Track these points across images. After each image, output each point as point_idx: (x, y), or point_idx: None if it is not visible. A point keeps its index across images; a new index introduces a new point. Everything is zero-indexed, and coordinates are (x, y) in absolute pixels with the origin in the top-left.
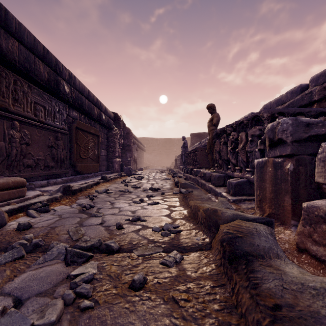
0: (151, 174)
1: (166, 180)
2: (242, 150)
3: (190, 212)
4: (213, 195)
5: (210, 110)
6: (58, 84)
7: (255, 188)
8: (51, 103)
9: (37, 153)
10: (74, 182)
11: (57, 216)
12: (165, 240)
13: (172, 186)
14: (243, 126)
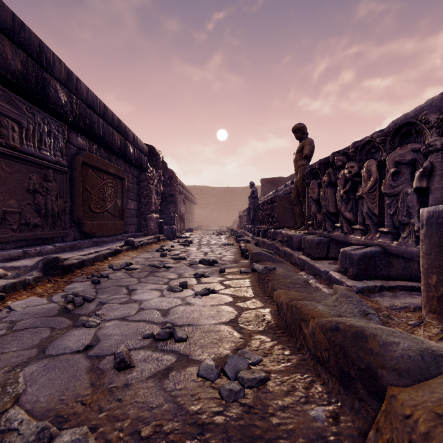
0: (204, 238)
1: (227, 246)
2: (370, 192)
3: (278, 314)
4: (310, 275)
5: (298, 134)
6: (46, 85)
7: (423, 269)
8: (33, 117)
9: (5, 202)
10: (77, 251)
11: (6, 325)
12: (230, 416)
13: (237, 257)
14: (369, 149)
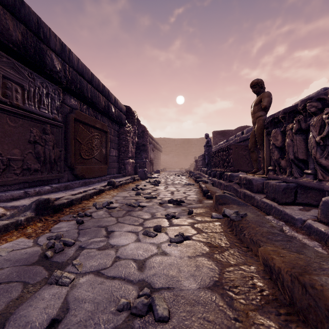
0: (168, 178)
1: (189, 186)
2: None
3: (269, 278)
4: (280, 221)
5: (256, 89)
6: (43, 54)
7: None
8: (33, 81)
9: (10, 151)
10: (69, 190)
11: None
12: None
13: (200, 196)
14: None
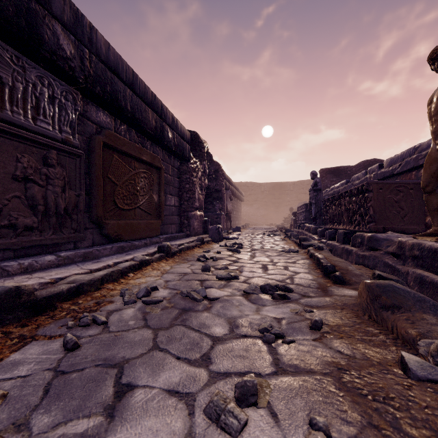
0: (254, 239)
1: (291, 254)
2: None
3: None
4: None
5: None
6: (36, 22)
7: None
8: (23, 73)
9: None
10: (91, 262)
11: None
12: None
13: (318, 277)
14: None
